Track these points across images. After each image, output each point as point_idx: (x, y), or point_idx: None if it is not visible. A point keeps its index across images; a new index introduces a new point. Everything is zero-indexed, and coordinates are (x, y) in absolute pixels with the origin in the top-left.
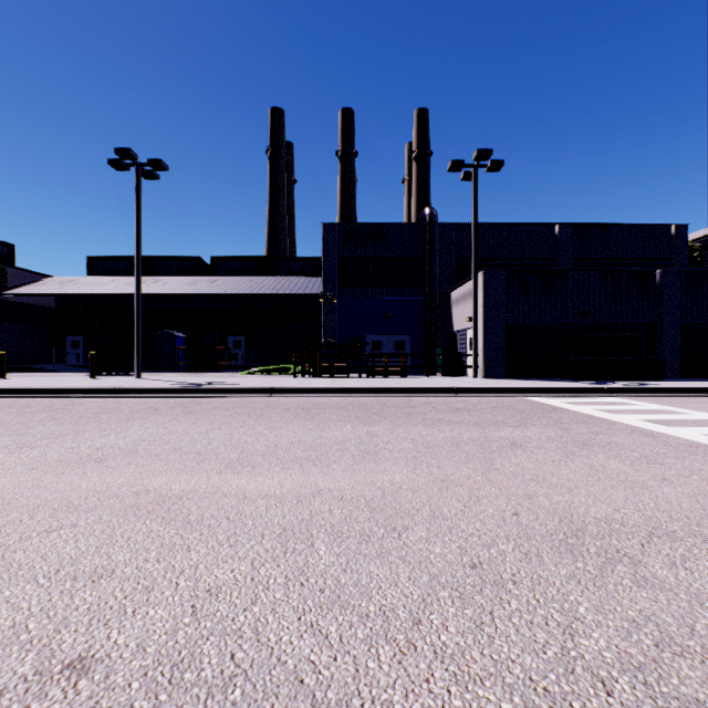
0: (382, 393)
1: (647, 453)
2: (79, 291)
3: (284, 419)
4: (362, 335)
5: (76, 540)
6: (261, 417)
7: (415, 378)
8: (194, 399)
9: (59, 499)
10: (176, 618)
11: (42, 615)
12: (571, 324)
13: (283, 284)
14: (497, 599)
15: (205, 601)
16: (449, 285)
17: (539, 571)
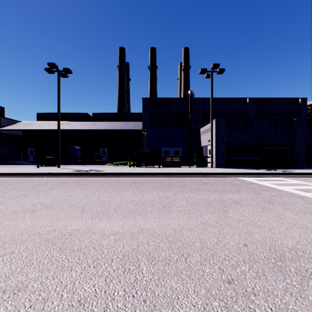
0: (170, 175)
1: (302, 207)
2: (33, 128)
3: (125, 188)
4: (160, 148)
5: (11, 263)
6: (114, 187)
7: (184, 168)
8: (83, 178)
9: (8, 235)
10: None
11: None
12: (255, 143)
13: (124, 125)
14: (247, 307)
15: (76, 309)
16: (199, 125)
17: (266, 286)
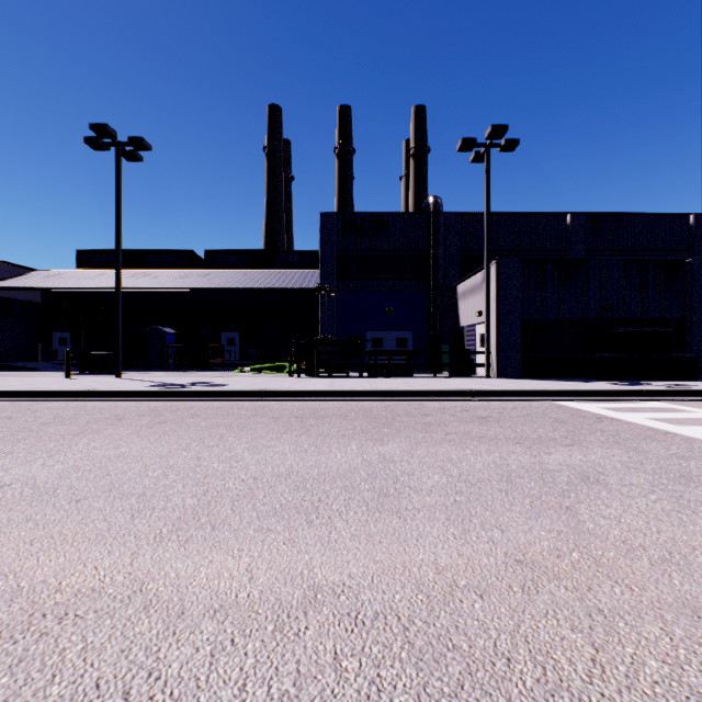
0: (388, 396)
1: None
2: (63, 285)
3: (273, 434)
4: (362, 331)
5: None
6: (244, 430)
7: (422, 378)
8: (171, 404)
9: None
10: None
11: None
12: (592, 319)
13: (279, 278)
14: None
15: None
16: (454, 279)
17: None
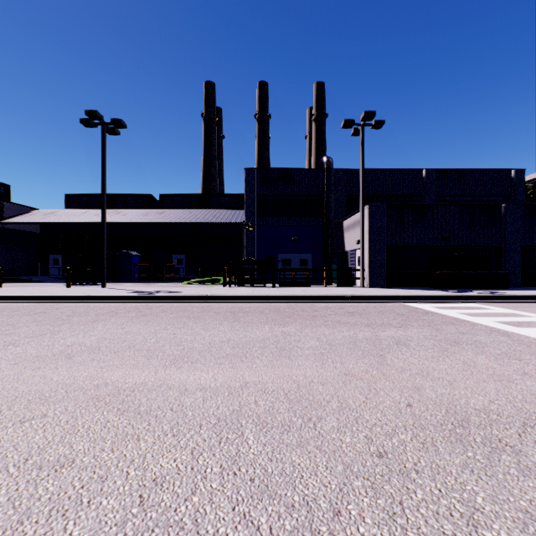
0: (291, 299)
1: (506, 350)
2: (58, 220)
3: (216, 321)
4: (275, 254)
5: (45, 430)
6: (198, 319)
7: (316, 288)
8: (146, 305)
9: (33, 391)
10: (125, 509)
11: (8, 505)
12: (436, 246)
13: (215, 215)
14: (404, 488)
15: (151, 490)
16: (342, 216)
17: (436, 460)
